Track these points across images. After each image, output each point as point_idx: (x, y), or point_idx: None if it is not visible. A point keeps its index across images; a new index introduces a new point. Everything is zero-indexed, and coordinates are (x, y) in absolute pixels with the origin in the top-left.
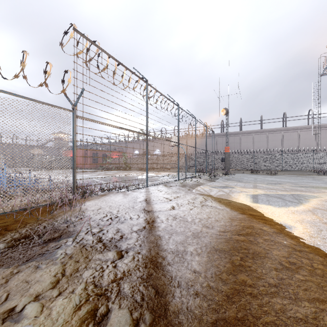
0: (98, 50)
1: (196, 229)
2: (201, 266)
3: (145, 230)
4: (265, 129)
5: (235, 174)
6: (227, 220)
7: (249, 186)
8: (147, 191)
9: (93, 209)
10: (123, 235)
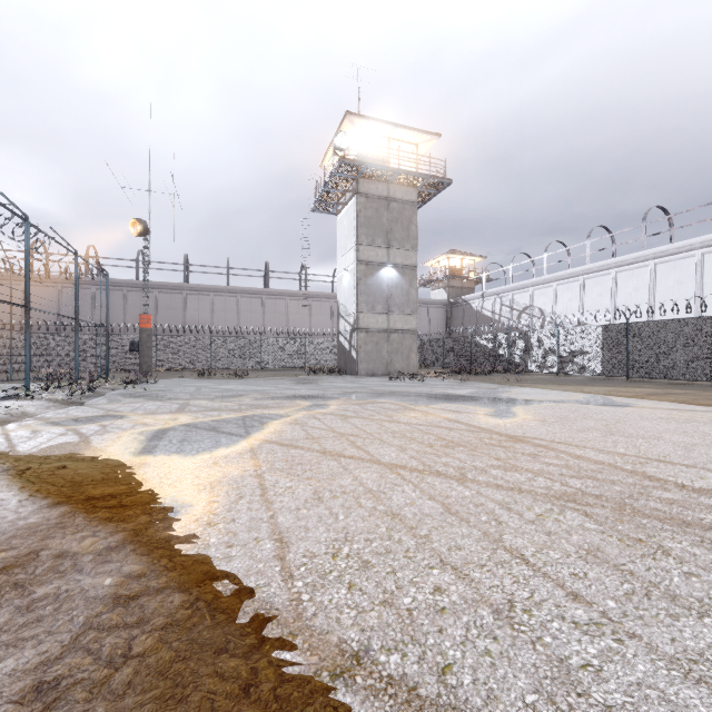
0: None
1: None
2: None
3: None
4: (235, 287)
5: (161, 382)
6: None
7: (167, 409)
8: None
9: None
10: None
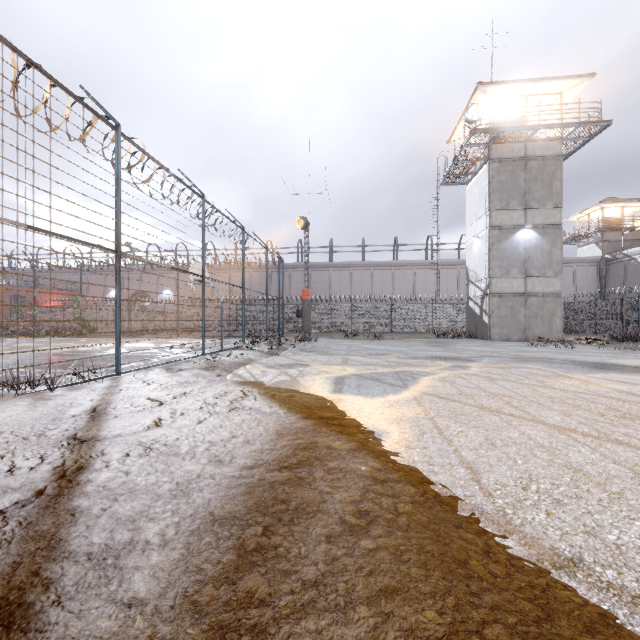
0: None
1: (189, 471)
2: (155, 581)
3: (40, 499)
4: (369, 262)
5: (319, 341)
6: (270, 439)
7: (335, 362)
8: (114, 385)
9: None
10: None
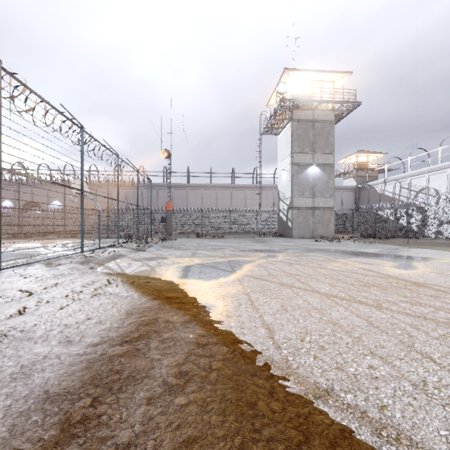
0: None
1: (37, 353)
2: None
3: None
4: (214, 184)
5: (178, 240)
6: (119, 318)
7: (186, 255)
8: None
9: None
10: None
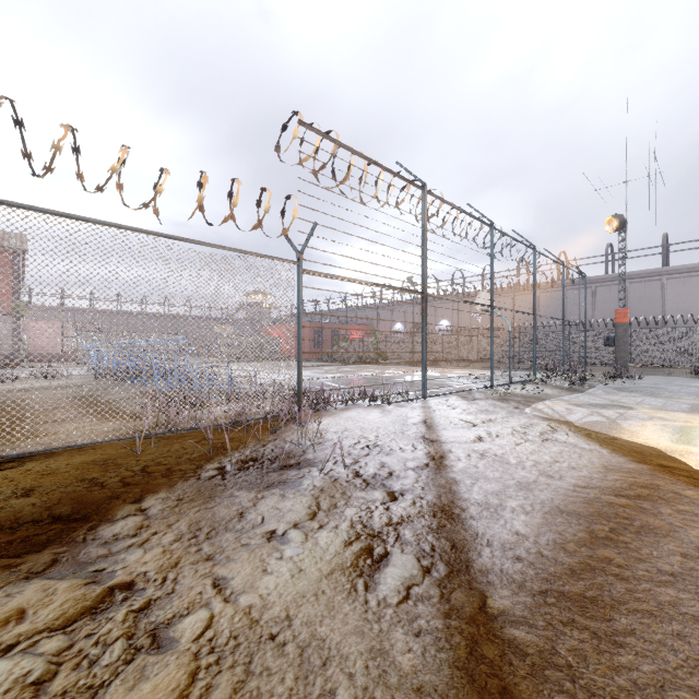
0: (337, 148)
1: (525, 476)
2: (529, 528)
3: (429, 468)
4: None
5: (645, 378)
6: (597, 470)
7: (676, 407)
8: (426, 406)
9: (335, 431)
10: (392, 471)
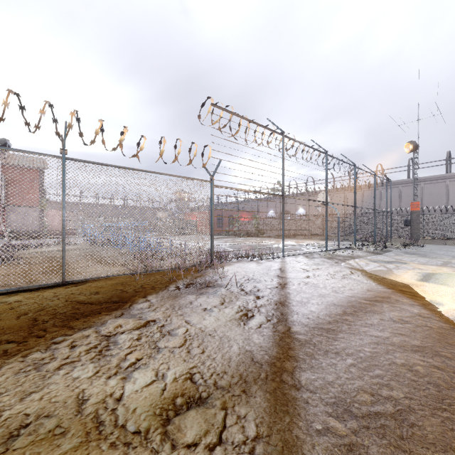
0: (232, 116)
1: (324, 292)
2: (317, 309)
3: (278, 288)
4: None
5: (427, 246)
6: (362, 290)
7: (433, 263)
8: (283, 261)
9: (231, 272)
10: (259, 289)
